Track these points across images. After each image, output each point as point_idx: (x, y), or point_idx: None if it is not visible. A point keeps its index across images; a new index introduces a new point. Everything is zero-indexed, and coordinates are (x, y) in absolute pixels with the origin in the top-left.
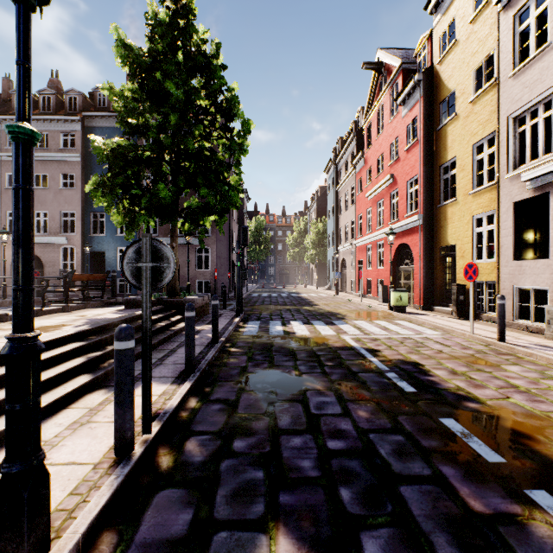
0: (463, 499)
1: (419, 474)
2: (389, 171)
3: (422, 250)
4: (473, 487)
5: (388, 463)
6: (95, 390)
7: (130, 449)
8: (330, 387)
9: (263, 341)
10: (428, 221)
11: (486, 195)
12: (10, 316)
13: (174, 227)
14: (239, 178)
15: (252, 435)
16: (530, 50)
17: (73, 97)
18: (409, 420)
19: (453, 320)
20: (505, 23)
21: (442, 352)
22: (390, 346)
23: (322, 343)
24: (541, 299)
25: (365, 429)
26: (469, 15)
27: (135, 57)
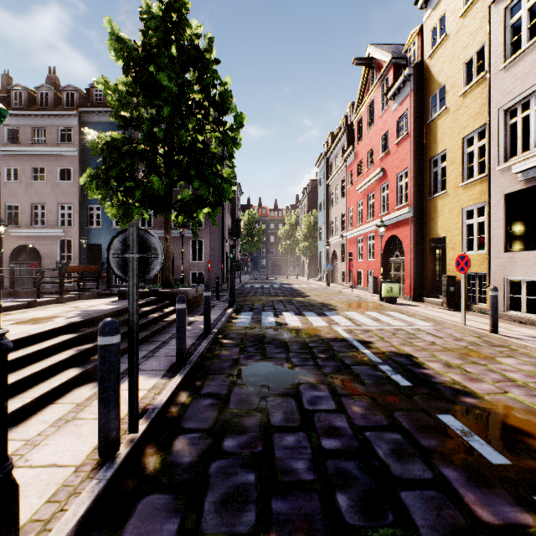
0: (469, 507)
1: (420, 478)
2: (379, 164)
3: (412, 242)
4: (478, 493)
5: (386, 465)
6: (84, 383)
7: (115, 450)
8: (323, 381)
9: (255, 333)
10: (418, 213)
11: (476, 187)
12: (4, 308)
13: (168, 219)
14: (232, 171)
15: (244, 433)
16: (522, 42)
17: (70, 92)
18: (406, 416)
19: (443, 312)
20: (496, 16)
21: (435, 343)
22: (382, 337)
23: (314, 334)
24: (532, 290)
25: (361, 427)
26: (459, 9)
27: (128, 50)
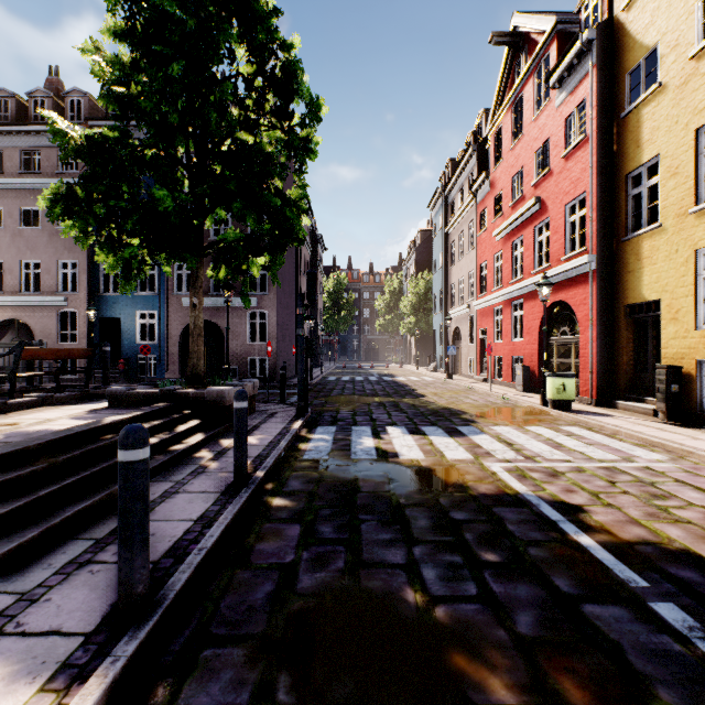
0: None
1: None
2: (532, 193)
3: (594, 310)
4: None
5: None
6: None
7: None
8: (532, 688)
9: (338, 477)
10: (604, 264)
11: None
12: None
13: (197, 272)
14: (303, 193)
15: None
16: None
17: (75, 100)
18: None
19: (668, 429)
20: None
21: None
22: (594, 492)
23: (455, 483)
24: None
25: None
26: None
27: None
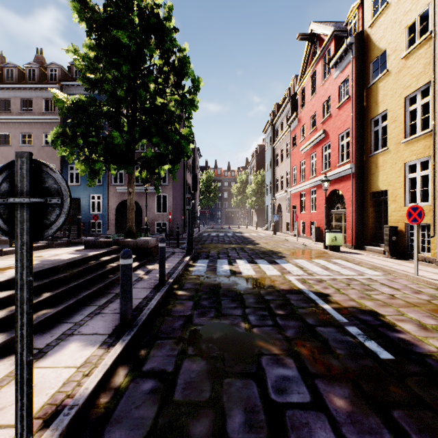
0: None
1: None
2: (321, 127)
3: (353, 195)
4: None
5: None
6: (5, 355)
7: None
8: (287, 350)
9: (210, 282)
10: (359, 169)
11: (419, 143)
12: None
13: (131, 174)
14: (190, 130)
15: None
16: None
17: (53, 69)
18: (410, 419)
19: (388, 260)
20: None
21: (395, 297)
22: (337, 288)
23: (269, 285)
24: None
25: None
26: None
27: (90, 12)
